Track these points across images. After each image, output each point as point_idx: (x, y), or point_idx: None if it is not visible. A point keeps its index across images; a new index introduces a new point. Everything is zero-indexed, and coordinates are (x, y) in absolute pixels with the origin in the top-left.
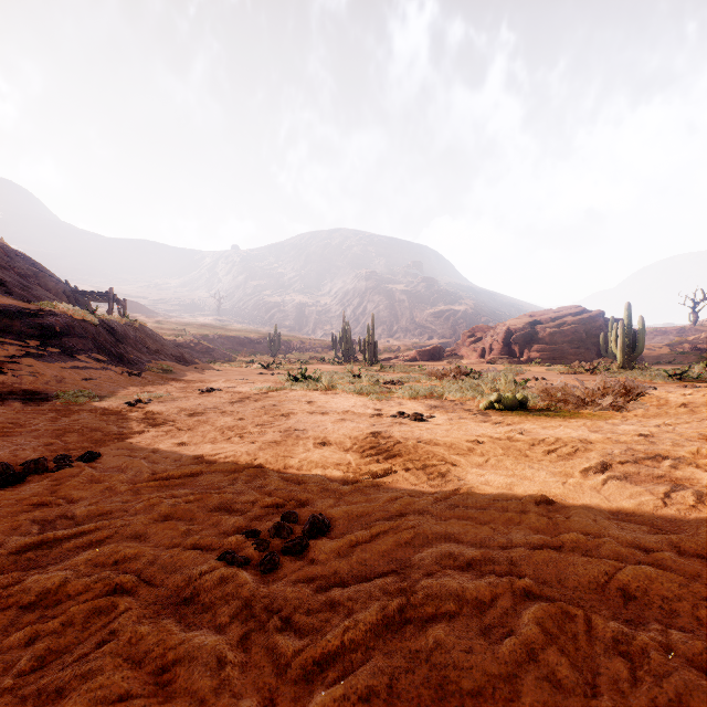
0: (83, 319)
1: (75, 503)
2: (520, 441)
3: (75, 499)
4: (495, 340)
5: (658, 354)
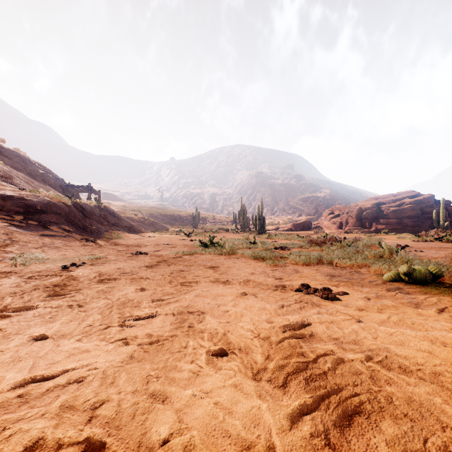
0: (59, 201)
1: None
2: None
3: None
4: (350, 216)
5: None
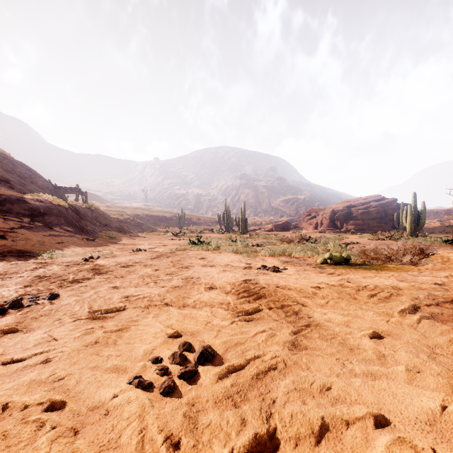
0: (58, 204)
1: (34, 331)
2: (349, 287)
3: (35, 329)
4: (324, 218)
5: (433, 226)
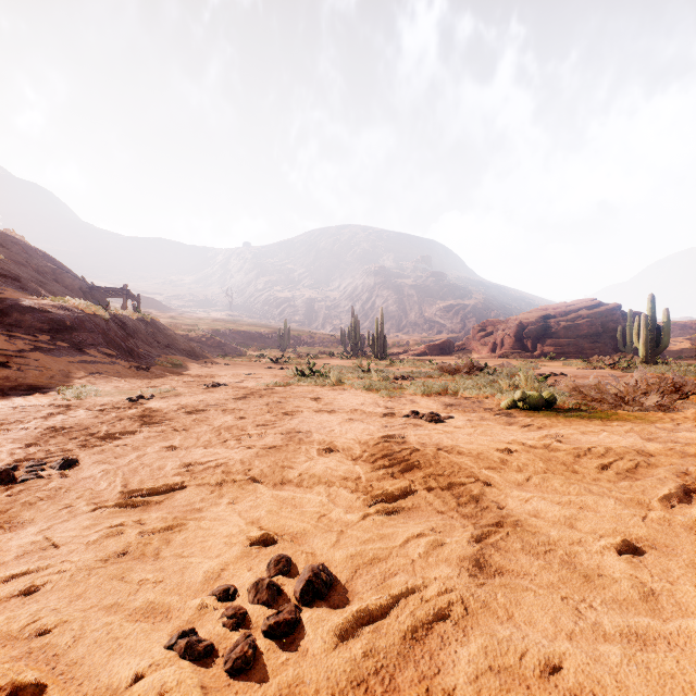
0: (94, 314)
1: (22, 529)
2: (561, 451)
3: (26, 524)
4: (507, 334)
5: (679, 348)
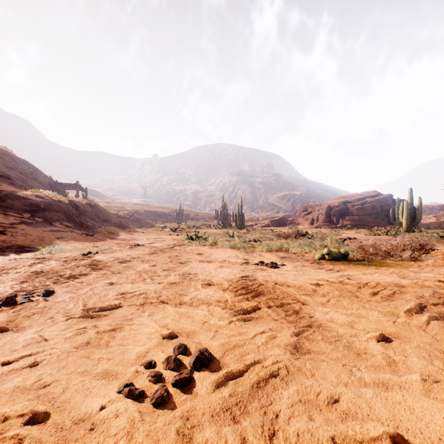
0: (58, 200)
1: (25, 331)
2: (350, 284)
3: (26, 328)
4: (320, 213)
5: (428, 222)
